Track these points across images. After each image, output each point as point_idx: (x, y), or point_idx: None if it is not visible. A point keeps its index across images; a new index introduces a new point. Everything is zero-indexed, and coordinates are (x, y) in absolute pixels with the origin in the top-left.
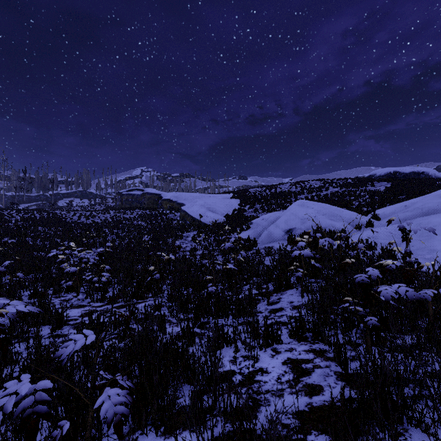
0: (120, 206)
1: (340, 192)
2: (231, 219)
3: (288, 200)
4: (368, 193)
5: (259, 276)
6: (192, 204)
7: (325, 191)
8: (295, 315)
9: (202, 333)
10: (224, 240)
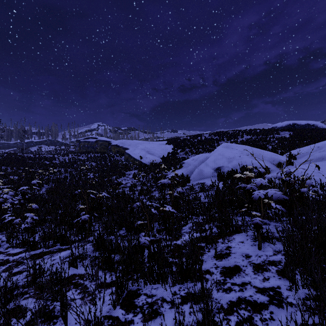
0: (79, 151)
1: (253, 139)
2: (166, 160)
3: (212, 145)
4: (276, 139)
5: (197, 215)
6: (135, 149)
7: (241, 138)
8: (265, 285)
9: (125, 322)
10: (160, 177)
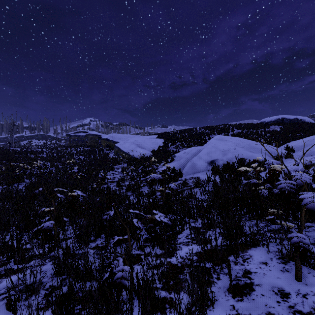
0: (69, 145)
1: (244, 132)
2: (157, 153)
3: (203, 139)
4: (268, 133)
5: (195, 217)
6: (125, 142)
7: (231, 132)
8: None
9: None
10: (150, 171)
